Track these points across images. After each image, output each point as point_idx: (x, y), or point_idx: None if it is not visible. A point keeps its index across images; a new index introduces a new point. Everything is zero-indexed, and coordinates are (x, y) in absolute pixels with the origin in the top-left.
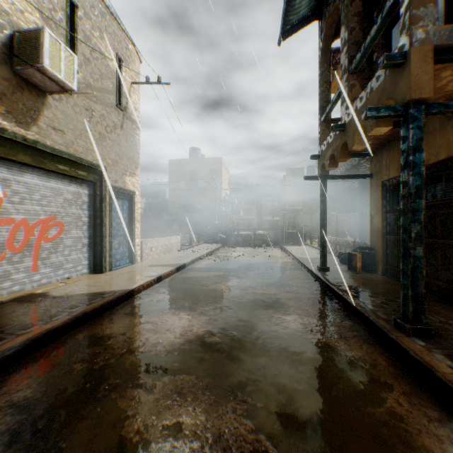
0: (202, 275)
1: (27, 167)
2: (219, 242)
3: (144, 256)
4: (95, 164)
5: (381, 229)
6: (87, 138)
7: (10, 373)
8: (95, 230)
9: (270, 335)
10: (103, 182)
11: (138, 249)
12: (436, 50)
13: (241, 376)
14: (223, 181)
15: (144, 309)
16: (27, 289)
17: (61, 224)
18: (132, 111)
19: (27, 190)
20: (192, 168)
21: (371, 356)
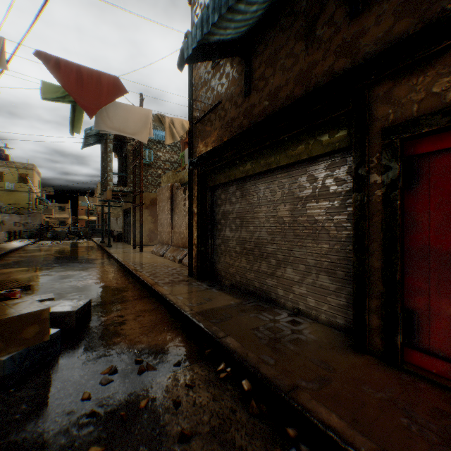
0: (40, 248)
1: None
2: (37, 237)
3: None
4: None
5: (123, 226)
6: None
7: (4, 258)
8: None
9: (74, 252)
10: None
11: None
12: (114, 190)
13: (67, 254)
14: (36, 185)
15: (25, 253)
16: None
17: None
18: None
19: None
20: None
21: (98, 251)
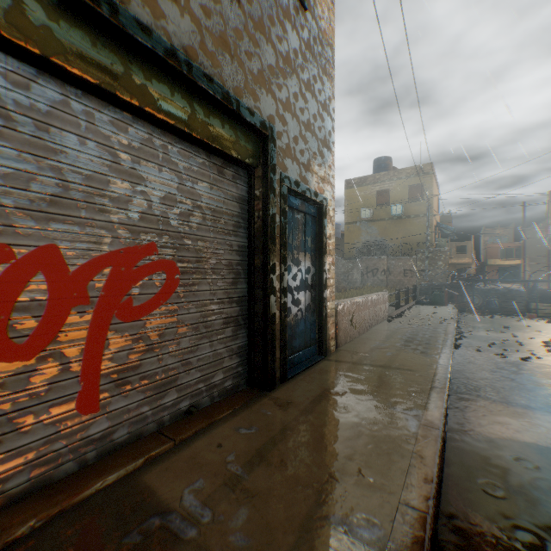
0: None
1: (62, 85)
2: (446, 303)
3: (339, 337)
4: (249, 113)
5: None
6: (231, 39)
7: None
8: (251, 283)
9: None
10: (268, 165)
11: (331, 323)
12: None
13: None
14: (433, 202)
15: None
16: (57, 474)
17: (171, 268)
18: (322, 23)
19: (59, 156)
20: (381, 188)
21: None
